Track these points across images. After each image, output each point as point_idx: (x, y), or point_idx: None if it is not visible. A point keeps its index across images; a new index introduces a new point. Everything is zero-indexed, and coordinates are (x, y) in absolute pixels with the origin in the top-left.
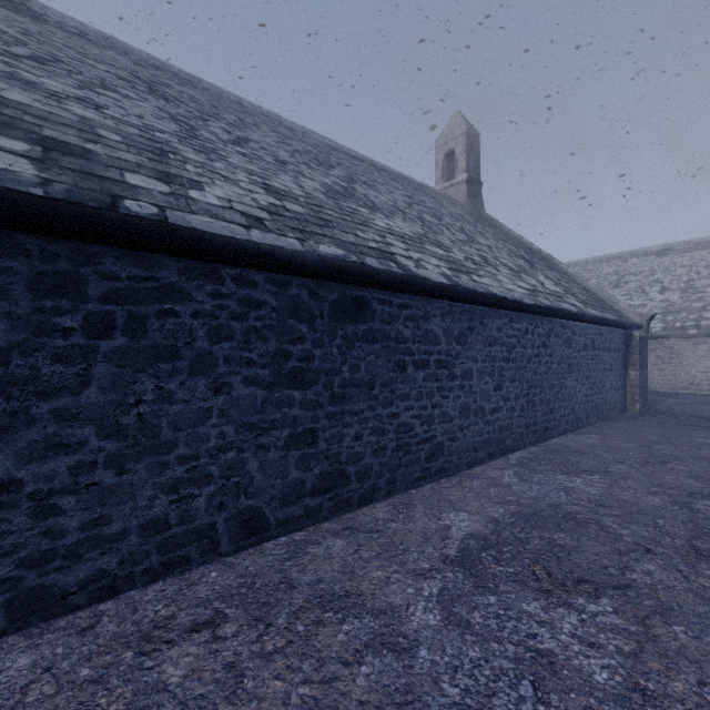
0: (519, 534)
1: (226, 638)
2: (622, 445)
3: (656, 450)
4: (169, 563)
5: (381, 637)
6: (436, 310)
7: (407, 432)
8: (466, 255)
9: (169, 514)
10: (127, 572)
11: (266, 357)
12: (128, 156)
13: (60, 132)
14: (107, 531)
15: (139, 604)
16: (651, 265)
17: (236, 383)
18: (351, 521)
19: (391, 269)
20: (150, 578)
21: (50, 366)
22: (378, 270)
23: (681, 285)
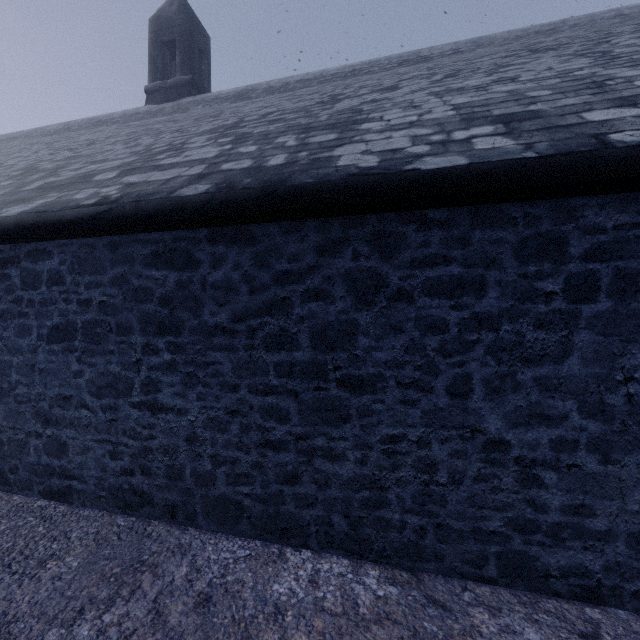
0: None
1: None
2: None
3: None
4: None
5: None
6: None
7: None
8: None
9: None
10: (612, 583)
11: None
12: (569, 101)
13: (503, 108)
14: (588, 524)
15: None
16: None
17: None
18: None
19: None
20: None
21: (532, 332)
22: None
23: None
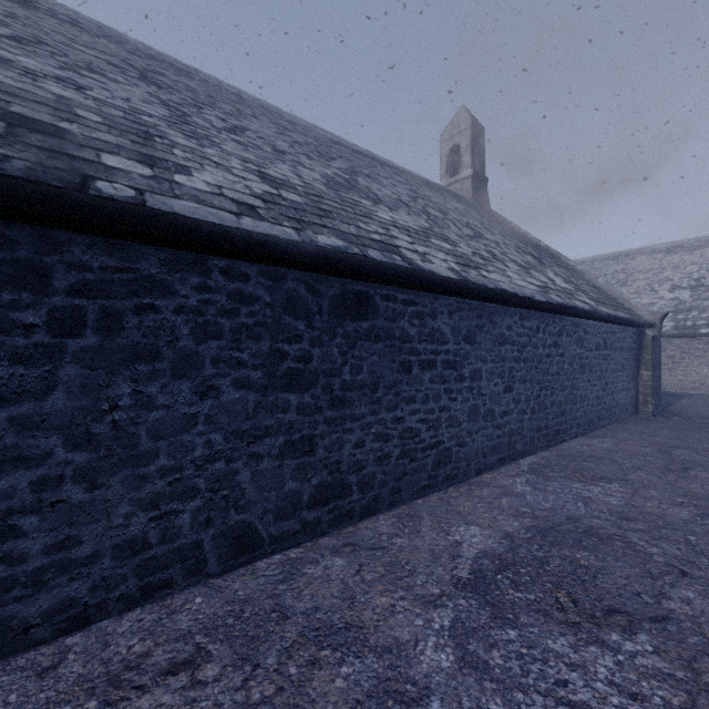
0: (537, 552)
1: (207, 683)
2: (639, 449)
3: (675, 456)
4: (148, 587)
5: (385, 683)
6: (443, 306)
7: (413, 437)
8: (474, 250)
9: (148, 532)
10: (99, 600)
11: (259, 358)
12: (107, 137)
13: (31, 109)
14: (75, 554)
15: (111, 637)
16: (660, 263)
17: (225, 386)
18: (352, 536)
19: (395, 262)
20: (126, 605)
21: (8, 368)
22: (382, 262)
23: (692, 283)
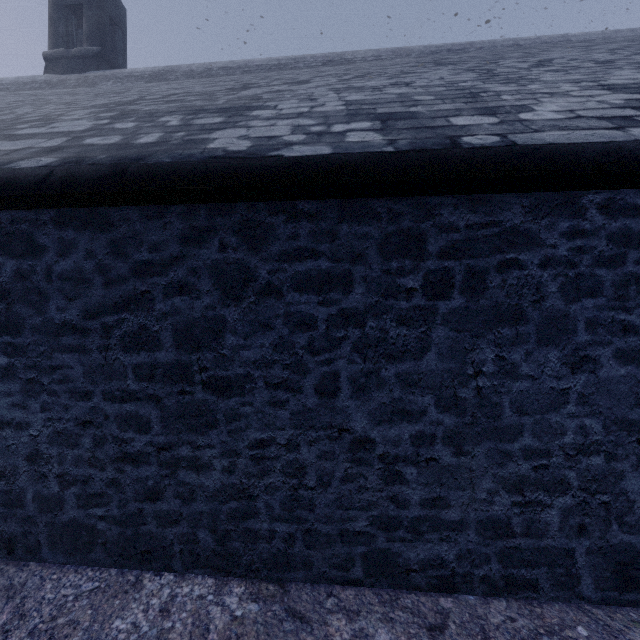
0: None
1: None
2: None
3: None
4: (511, 579)
5: None
6: None
7: None
8: None
9: (511, 517)
10: (464, 571)
11: None
12: (445, 107)
13: (388, 108)
14: (444, 516)
15: (485, 624)
16: None
17: (604, 357)
18: None
19: None
20: (489, 589)
21: (395, 329)
22: None
23: None
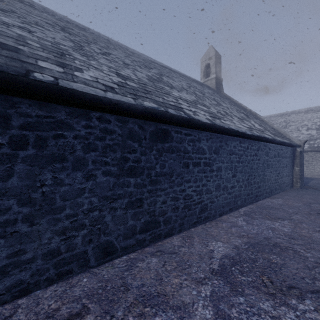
0: (251, 255)
1: None
2: (295, 204)
3: (313, 207)
4: (60, 273)
5: None
6: (204, 136)
7: (189, 199)
8: (217, 110)
9: (60, 246)
10: (35, 280)
11: (115, 160)
12: (42, 54)
13: (4, 39)
14: (23, 258)
15: (40, 299)
16: (302, 117)
17: (99, 174)
18: (160, 247)
19: (181, 115)
20: (49, 282)
21: None
22: (175, 115)
23: (317, 127)
